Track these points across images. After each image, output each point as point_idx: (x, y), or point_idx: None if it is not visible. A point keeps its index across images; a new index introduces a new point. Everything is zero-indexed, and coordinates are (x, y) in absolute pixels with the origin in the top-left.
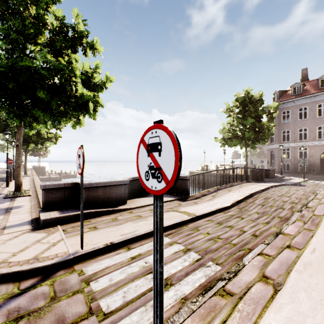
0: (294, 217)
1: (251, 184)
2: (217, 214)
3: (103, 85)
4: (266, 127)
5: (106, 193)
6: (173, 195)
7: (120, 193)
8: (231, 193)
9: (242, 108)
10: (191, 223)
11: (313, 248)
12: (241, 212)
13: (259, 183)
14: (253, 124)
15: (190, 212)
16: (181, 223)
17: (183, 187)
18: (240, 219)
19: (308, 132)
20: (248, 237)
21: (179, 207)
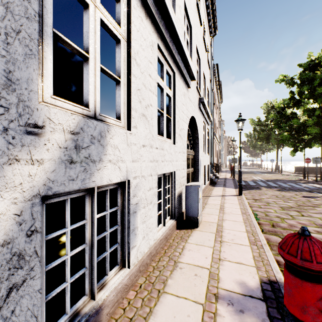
0: None
1: None
2: None
3: None
4: None
5: (314, 170)
6: None
7: (319, 170)
8: None
9: None
10: None
11: None
12: None
13: None
14: None
15: None
16: None
17: None
18: None
19: None
20: None
21: None
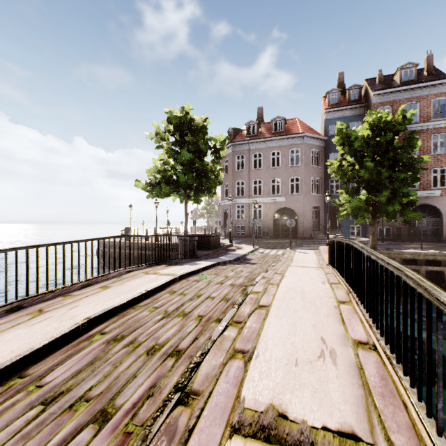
0: None
1: (146, 273)
2: None
3: None
4: (210, 170)
5: None
6: None
7: None
8: (18, 330)
9: (180, 136)
10: None
11: None
12: None
13: (170, 267)
14: (192, 163)
15: None
16: None
17: None
18: None
19: (263, 186)
20: None
21: None
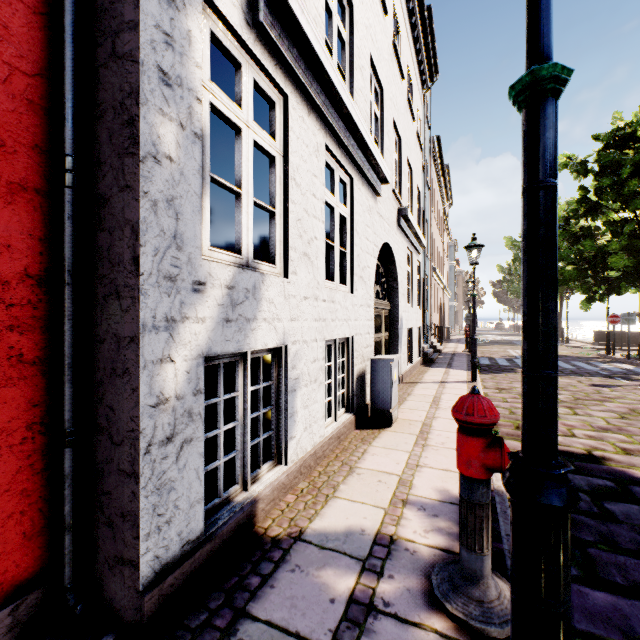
0: None
1: None
2: None
3: None
4: None
5: (632, 337)
6: None
7: None
8: None
9: None
10: None
11: None
12: None
13: None
14: None
15: None
16: None
17: None
18: None
19: None
20: None
21: None
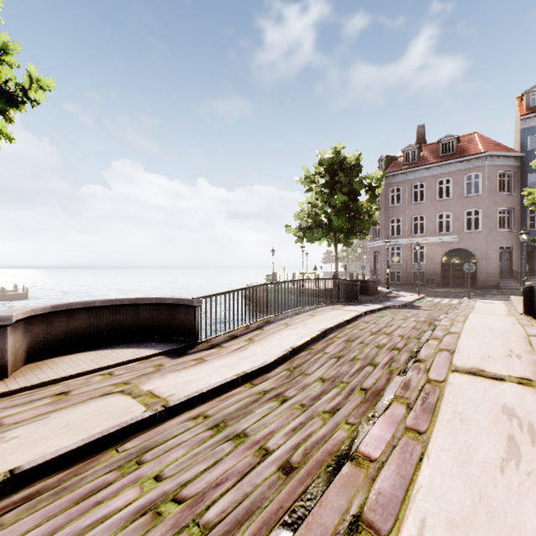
0: (390, 391)
1: (333, 309)
2: (232, 392)
3: (23, 94)
4: (365, 211)
5: None
6: (165, 340)
7: None
8: (287, 331)
9: (330, 177)
10: (140, 434)
11: (420, 524)
12: (289, 381)
13: (347, 306)
14: (345, 204)
15: (161, 395)
16: (104, 439)
17: (187, 321)
18: (277, 405)
19: (426, 223)
20: (266, 478)
21: (149, 378)
